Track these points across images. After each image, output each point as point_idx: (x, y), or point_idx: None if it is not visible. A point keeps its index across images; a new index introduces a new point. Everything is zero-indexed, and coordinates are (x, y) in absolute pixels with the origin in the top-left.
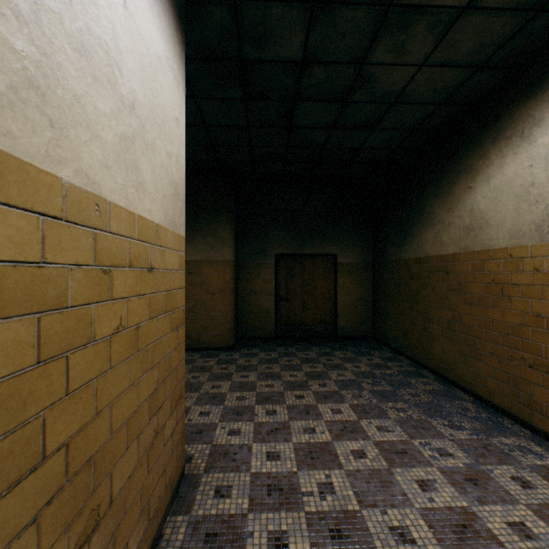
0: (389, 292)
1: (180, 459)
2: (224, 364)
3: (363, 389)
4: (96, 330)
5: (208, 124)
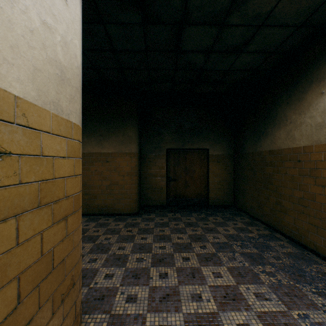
0: (246, 175)
1: None
2: (129, 227)
3: (235, 252)
4: None
5: (116, 49)
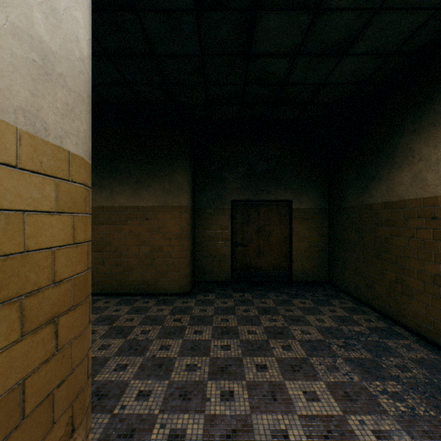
0: (348, 239)
1: None
2: (178, 313)
3: (336, 356)
4: None
5: (157, 53)
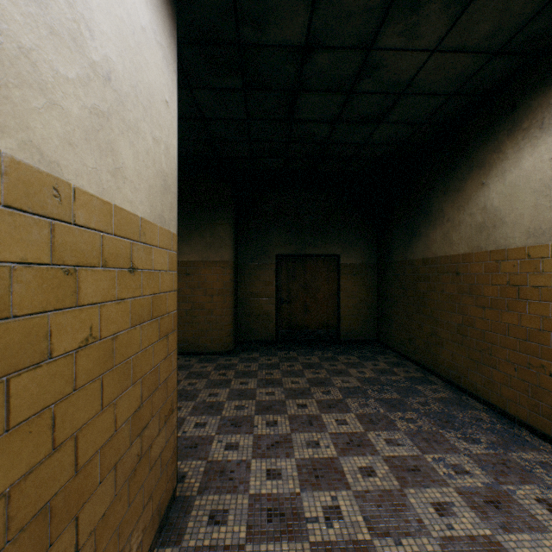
0: (394, 295)
1: (170, 480)
2: (222, 369)
3: (369, 397)
4: (54, 344)
5: (205, 117)
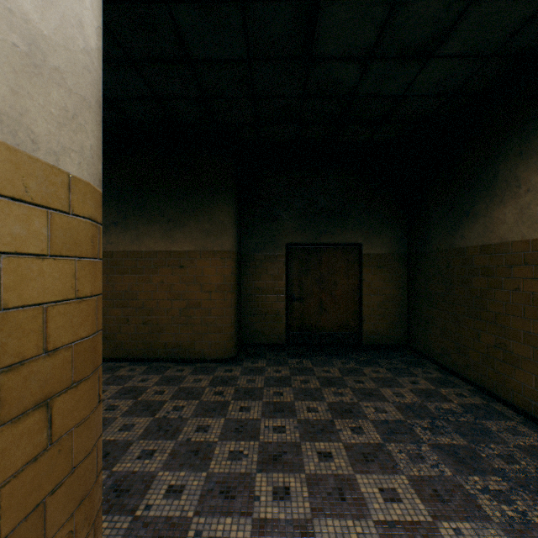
0: (432, 292)
1: None
2: (219, 385)
3: (420, 442)
4: None
5: (193, 58)
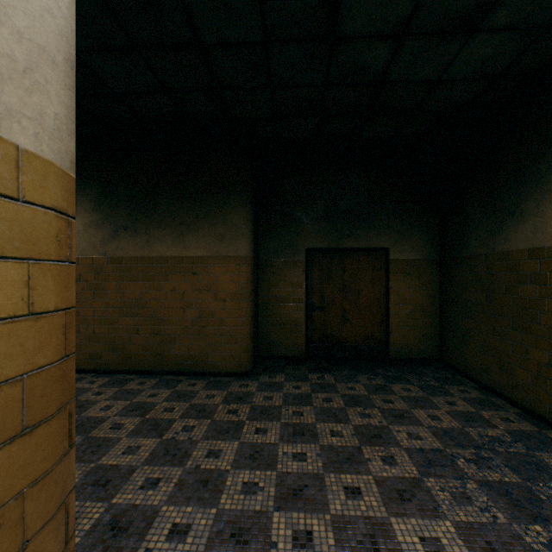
0: (470, 301)
1: None
2: (234, 402)
3: (464, 478)
4: None
5: (204, 42)
